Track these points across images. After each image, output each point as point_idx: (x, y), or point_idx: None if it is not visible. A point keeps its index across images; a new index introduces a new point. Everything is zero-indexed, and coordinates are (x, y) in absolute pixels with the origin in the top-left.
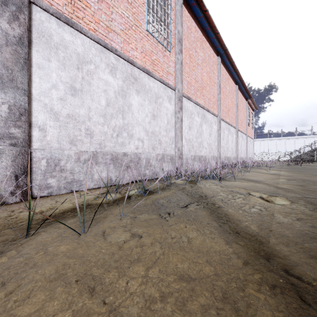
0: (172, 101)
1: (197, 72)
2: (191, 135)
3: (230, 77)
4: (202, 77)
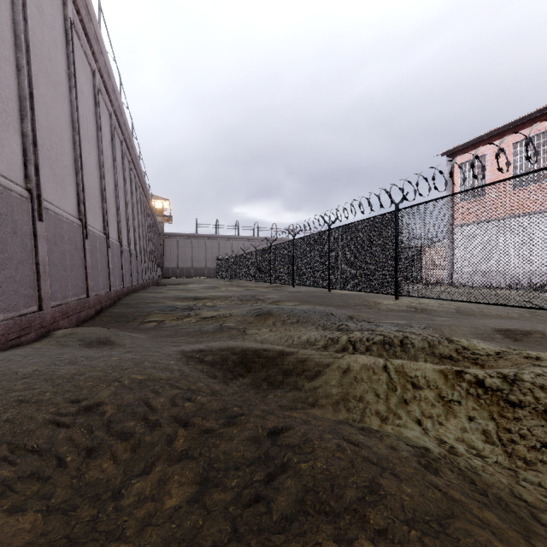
0: None
1: None
2: None
3: None
4: None
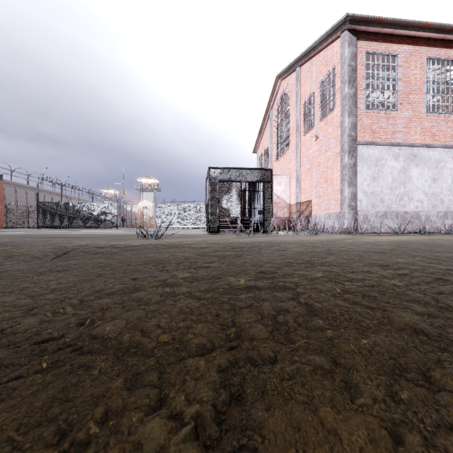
0: None
1: None
2: None
3: None
4: None
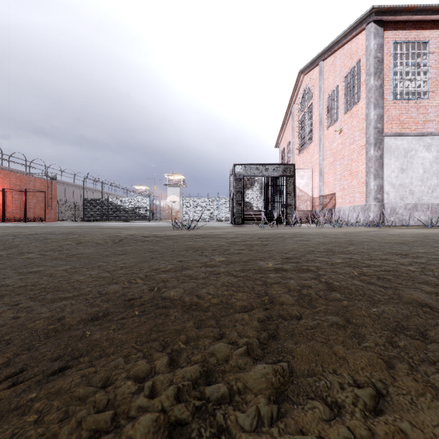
0: None
1: None
2: None
3: None
4: None
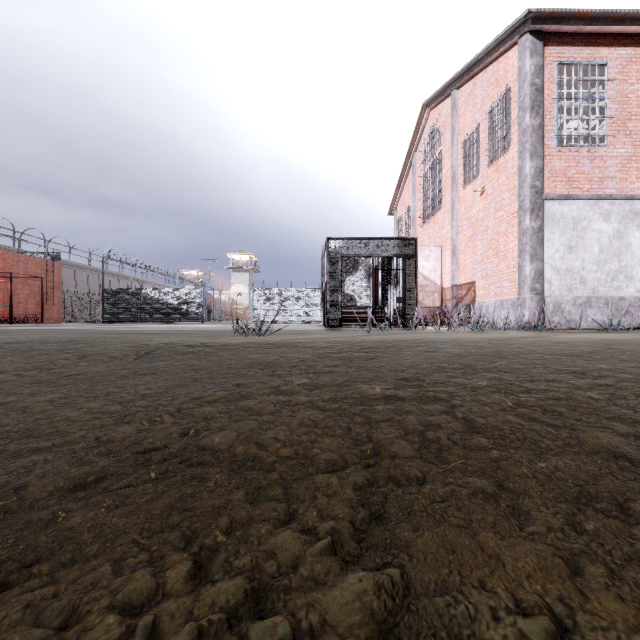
0: None
1: None
2: None
3: None
4: None
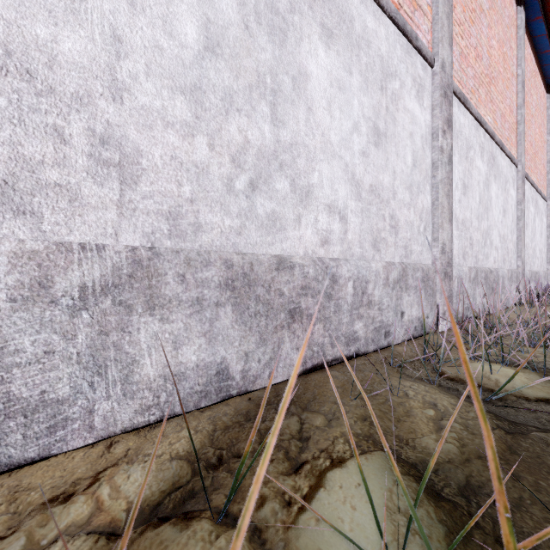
0: (425, 97)
1: (479, 30)
2: (467, 211)
3: (537, 70)
4: (489, 50)
